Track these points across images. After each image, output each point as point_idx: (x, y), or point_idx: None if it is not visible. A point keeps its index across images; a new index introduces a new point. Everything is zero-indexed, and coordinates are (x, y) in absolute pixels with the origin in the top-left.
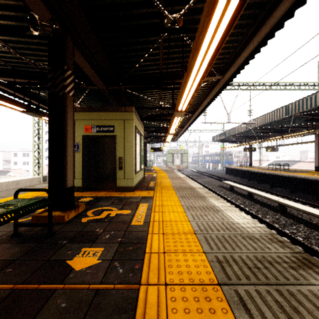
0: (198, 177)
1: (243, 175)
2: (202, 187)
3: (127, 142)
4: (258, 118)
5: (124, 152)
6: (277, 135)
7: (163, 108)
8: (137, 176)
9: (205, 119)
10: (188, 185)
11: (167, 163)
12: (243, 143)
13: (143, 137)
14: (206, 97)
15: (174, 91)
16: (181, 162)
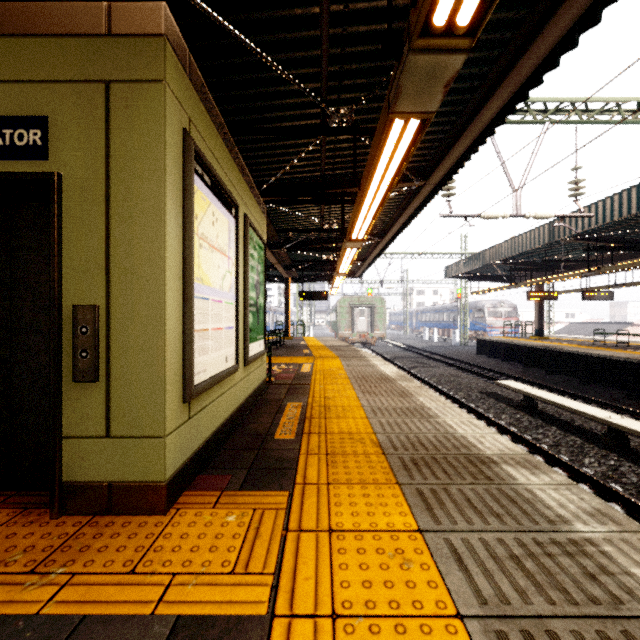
0: (414, 363)
1: (529, 358)
2: (514, 446)
3: (128, 216)
4: (596, 205)
5: (107, 278)
6: (622, 259)
7: (335, 130)
8: (219, 395)
9: (449, 206)
10: (439, 427)
11: (339, 328)
12: (531, 280)
13: (264, 241)
14: (493, 88)
15: (378, 47)
16: (371, 326)
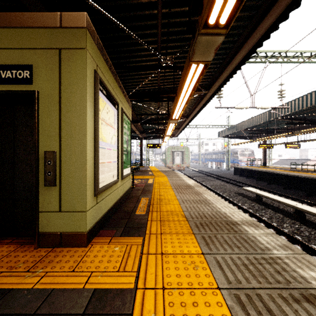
0: (203, 179)
1: (259, 177)
2: (248, 217)
3: (69, 110)
4: (291, 102)
5: (60, 139)
6: (304, 128)
7: (164, 67)
8: (110, 193)
9: (220, 102)
10: (213, 208)
11: (166, 162)
12: (260, 138)
13: (130, 120)
14: (239, 47)
15: (185, 28)
16: (182, 161)
